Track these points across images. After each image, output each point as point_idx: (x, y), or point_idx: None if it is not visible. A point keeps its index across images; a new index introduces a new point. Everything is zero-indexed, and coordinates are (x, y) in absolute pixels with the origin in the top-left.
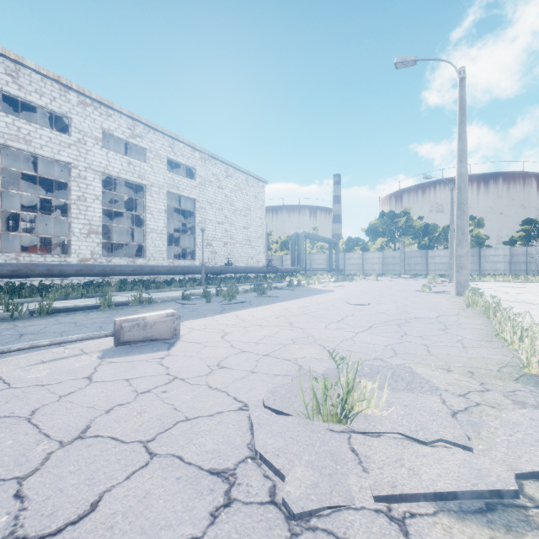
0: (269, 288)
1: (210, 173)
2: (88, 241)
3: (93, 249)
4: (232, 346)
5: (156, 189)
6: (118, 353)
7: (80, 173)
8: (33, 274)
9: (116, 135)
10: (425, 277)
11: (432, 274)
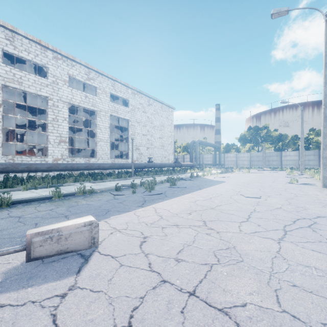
0: (178, 179)
1: (138, 102)
2: (59, 147)
3: (63, 152)
4: (150, 267)
5: (103, 113)
6: (19, 279)
7: (54, 103)
8: (17, 170)
9: (77, 78)
10: (281, 170)
11: (284, 167)
